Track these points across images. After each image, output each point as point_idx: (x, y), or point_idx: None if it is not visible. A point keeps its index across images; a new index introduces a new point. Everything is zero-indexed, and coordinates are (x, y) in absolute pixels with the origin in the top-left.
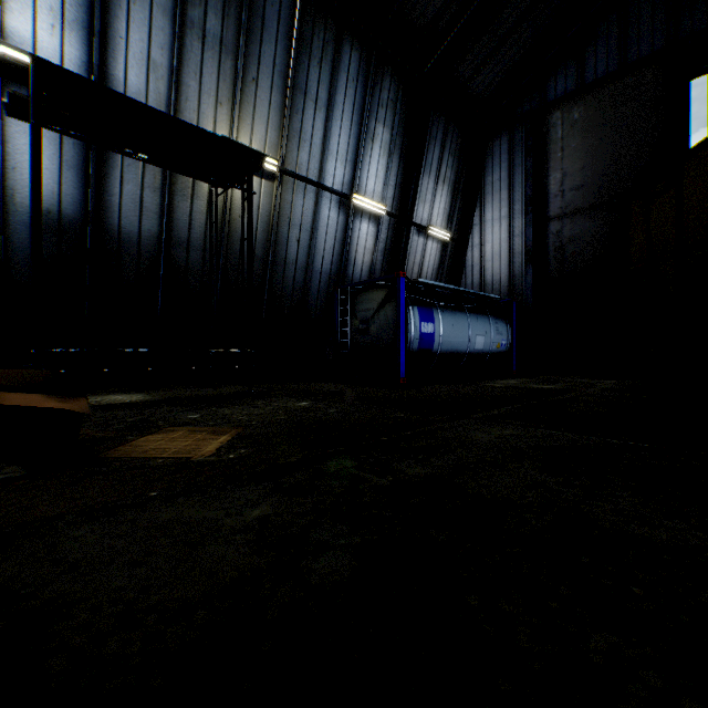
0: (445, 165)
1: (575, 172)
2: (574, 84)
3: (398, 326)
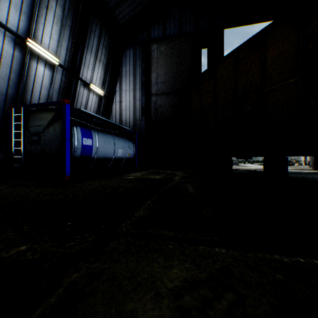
0: (100, 52)
1: (162, 75)
2: (162, 34)
3: (64, 139)
